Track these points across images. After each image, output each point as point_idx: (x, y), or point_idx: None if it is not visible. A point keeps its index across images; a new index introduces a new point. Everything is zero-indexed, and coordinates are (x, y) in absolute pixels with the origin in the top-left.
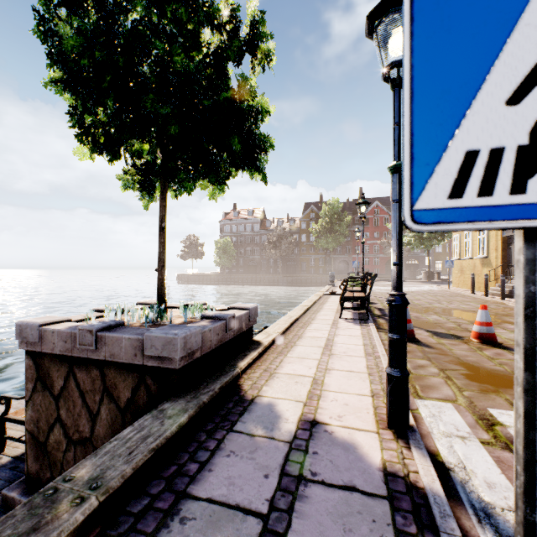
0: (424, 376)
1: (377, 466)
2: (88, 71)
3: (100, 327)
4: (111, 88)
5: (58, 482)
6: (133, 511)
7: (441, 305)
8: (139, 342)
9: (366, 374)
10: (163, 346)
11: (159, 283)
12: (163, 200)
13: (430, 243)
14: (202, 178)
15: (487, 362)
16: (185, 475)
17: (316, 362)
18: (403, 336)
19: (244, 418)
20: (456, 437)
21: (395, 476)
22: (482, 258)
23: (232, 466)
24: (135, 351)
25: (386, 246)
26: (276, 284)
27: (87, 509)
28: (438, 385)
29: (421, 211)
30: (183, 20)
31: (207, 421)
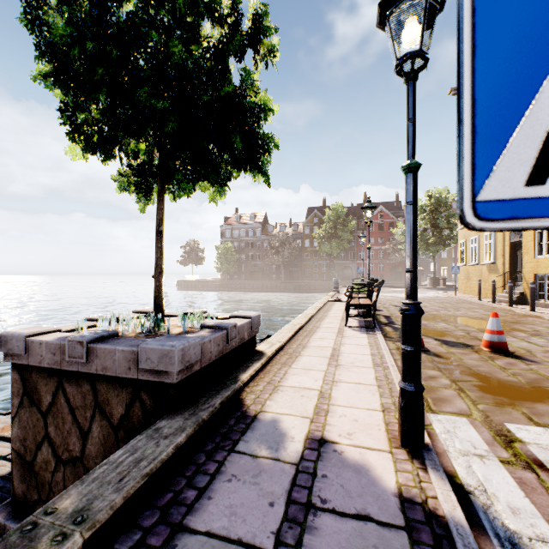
0: (435, 388)
1: (392, 491)
2: (78, 63)
3: (91, 338)
4: (103, 82)
5: (38, 515)
6: (123, 548)
7: (449, 312)
8: (133, 355)
9: (375, 387)
10: (159, 359)
11: (156, 290)
12: (160, 202)
13: (435, 249)
14: (202, 180)
15: (500, 373)
16: (181, 504)
17: (322, 374)
18: (417, 348)
19: (247, 436)
20: (474, 456)
21: (412, 502)
22: (489, 263)
23: (233, 492)
24: (129, 364)
25: (391, 251)
26: (279, 290)
27: (70, 548)
28: (451, 398)
29: (487, 203)
30: (181, 11)
31: (207, 441)
